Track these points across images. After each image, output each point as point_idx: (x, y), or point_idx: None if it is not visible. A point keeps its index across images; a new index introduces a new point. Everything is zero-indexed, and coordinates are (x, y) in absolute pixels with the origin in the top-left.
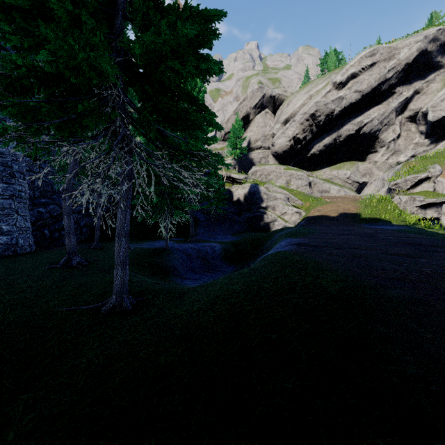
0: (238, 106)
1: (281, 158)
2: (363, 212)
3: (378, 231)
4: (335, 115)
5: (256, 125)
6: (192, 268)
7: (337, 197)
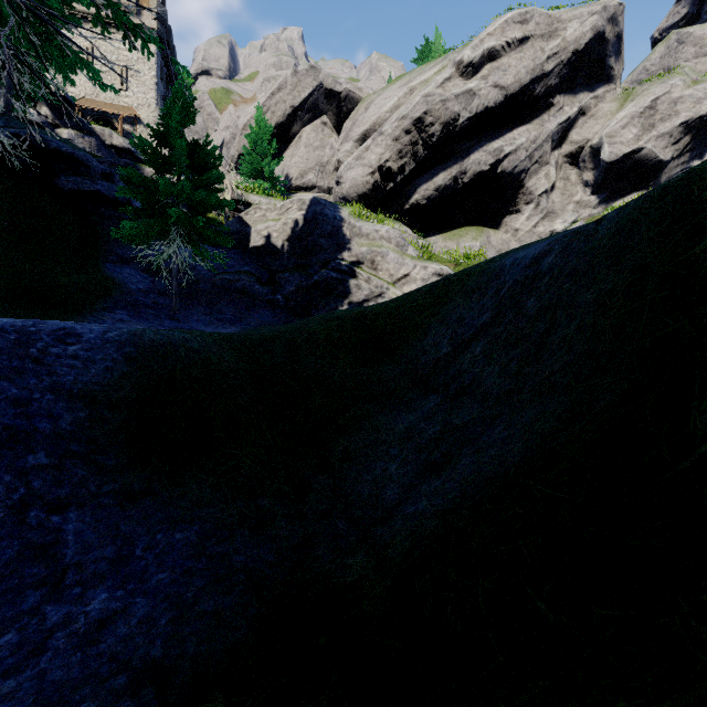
0: (268, 99)
1: None
2: None
3: None
4: (460, 125)
5: (303, 144)
6: None
7: None
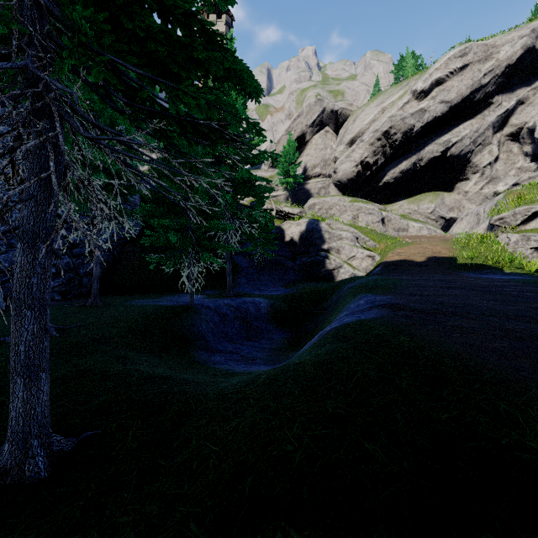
0: (292, 123)
1: (346, 188)
2: (460, 256)
3: (496, 283)
4: (415, 132)
5: (313, 147)
6: (226, 334)
7: (420, 236)
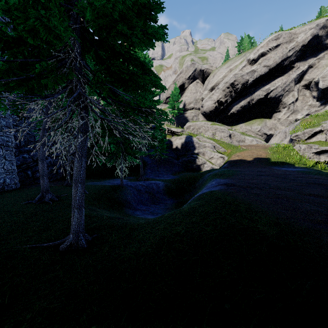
0: (176, 77)
1: (209, 116)
2: (272, 157)
3: (287, 173)
4: (249, 83)
5: (189, 92)
6: (141, 200)
7: (251, 145)
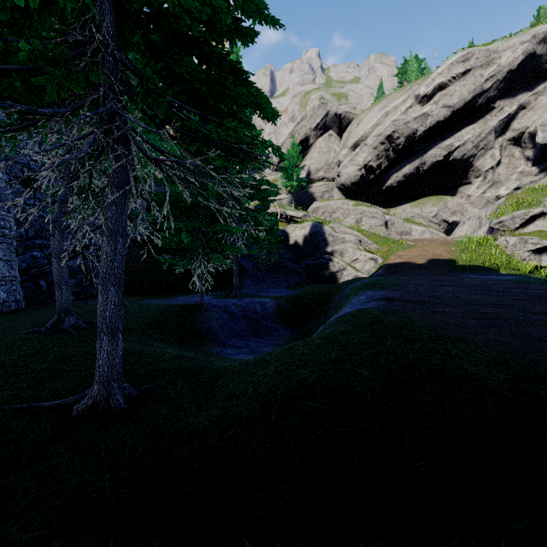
0: (295, 126)
1: (350, 191)
2: (459, 258)
3: (489, 282)
4: (418, 136)
5: (317, 151)
6: (235, 331)
7: (422, 239)
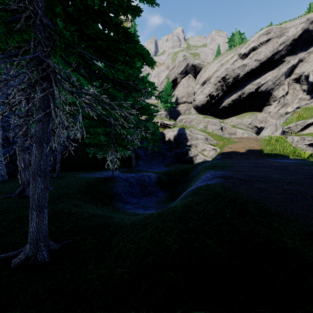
0: (169, 72)
1: (200, 109)
2: (265, 149)
3: (284, 164)
4: (240, 77)
5: (182, 86)
6: (132, 193)
7: (243, 137)
